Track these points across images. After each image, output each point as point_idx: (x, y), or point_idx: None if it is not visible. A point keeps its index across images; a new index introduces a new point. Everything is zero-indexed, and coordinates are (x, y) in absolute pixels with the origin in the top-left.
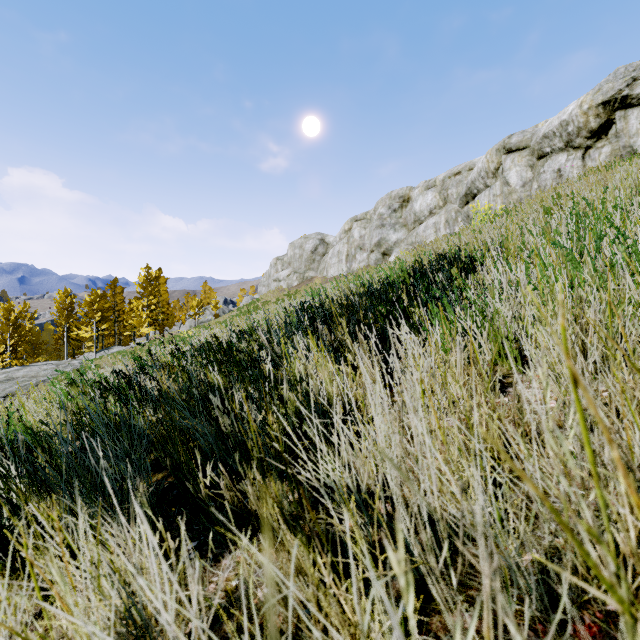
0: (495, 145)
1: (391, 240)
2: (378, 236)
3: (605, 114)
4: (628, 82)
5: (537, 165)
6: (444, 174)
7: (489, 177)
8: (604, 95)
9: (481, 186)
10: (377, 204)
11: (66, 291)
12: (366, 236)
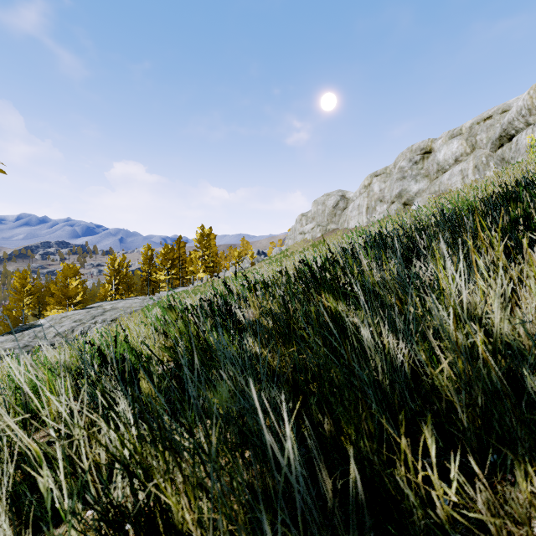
0: None
1: (412, 191)
2: (399, 188)
3: None
4: None
5: None
6: (471, 121)
7: (532, 114)
8: None
9: (521, 125)
10: (397, 158)
11: (148, 246)
12: (386, 189)
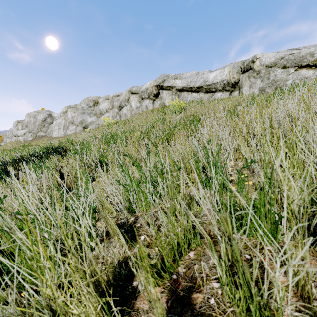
0: (128, 89)
1: (88, 121)
2: (81, 118)
3: (157, 89)
4: (163, 81)
5: (141, 101)
6: (113, 94)
7: (126, 101)
8: (156, 83)
9: (124, 104)
10: (81, 101)
11: None
12: (75, 117)
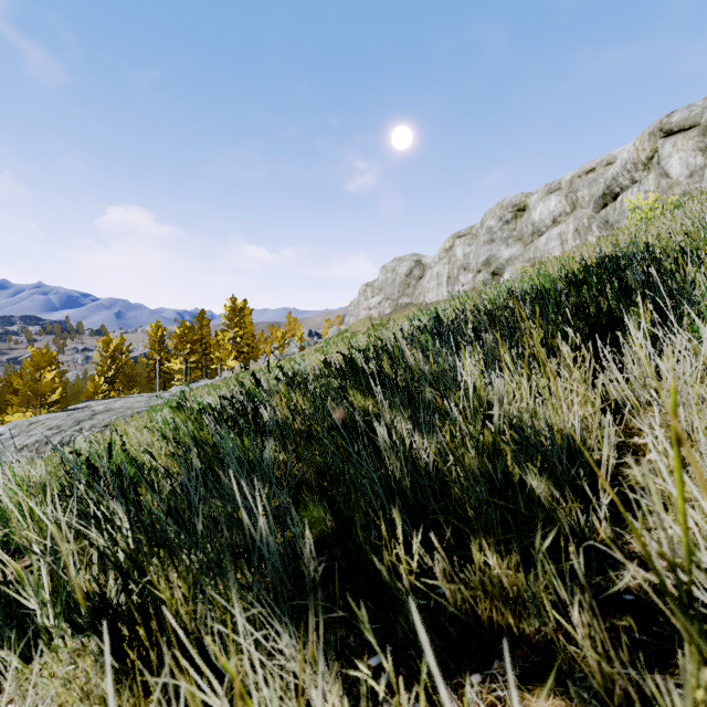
0: (647, 128)
1: (503, 257)
2: (486, 253)
3: None
4: None
5: None
6: (572, 173)
7: (638, 170)
8: None
9: (626, 182)
10: (485, 216)
11: (157, 324)
12: (471, 254)
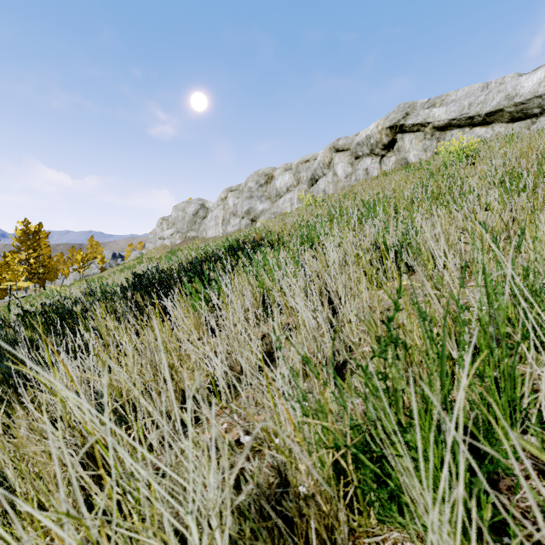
0: (329, 145)
1: (258, 209)
2: (248, 205)
3: (391, 135)
4: (403, 115)
5: (355, 163)
6: (298, 160)
7: (325, 168)
8: (390, 122)
9: (320, 174)
10: (248, 179)
11: None
12: (239, 204)
